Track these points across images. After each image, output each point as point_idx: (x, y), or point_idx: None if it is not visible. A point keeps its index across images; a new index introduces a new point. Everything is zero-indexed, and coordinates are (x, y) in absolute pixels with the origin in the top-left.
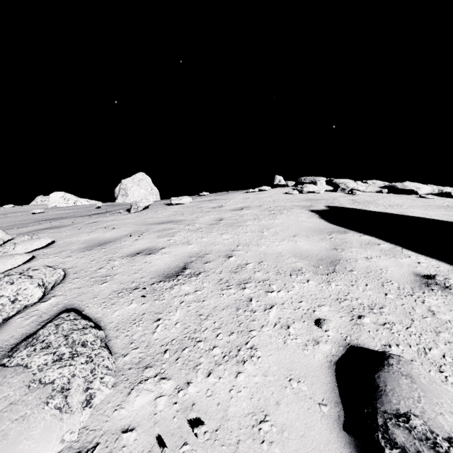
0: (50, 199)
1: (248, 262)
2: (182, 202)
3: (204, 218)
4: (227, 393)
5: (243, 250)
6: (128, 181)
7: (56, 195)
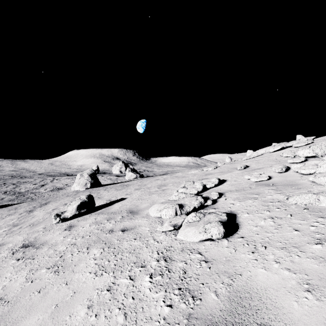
0: None
1: None
2: None
3: None
4: None
5: None
6: None
7: None
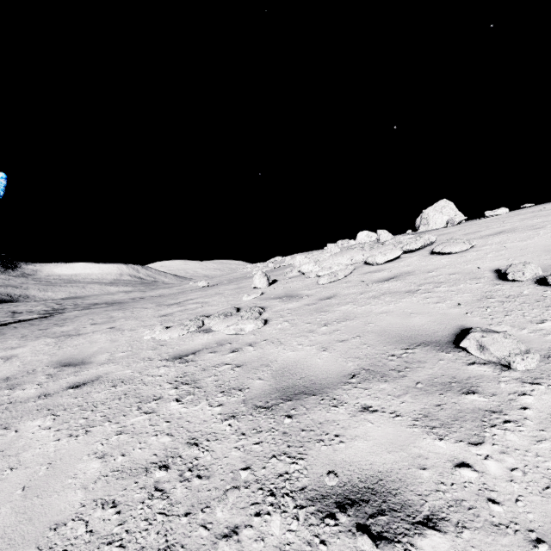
0: (358, 238)
1: (547, 226)
2: (496, 213)
3: (520, 217)
4: (517, 244)
5: (547, 223)
6: (429, 210)
7: (362, 234)
